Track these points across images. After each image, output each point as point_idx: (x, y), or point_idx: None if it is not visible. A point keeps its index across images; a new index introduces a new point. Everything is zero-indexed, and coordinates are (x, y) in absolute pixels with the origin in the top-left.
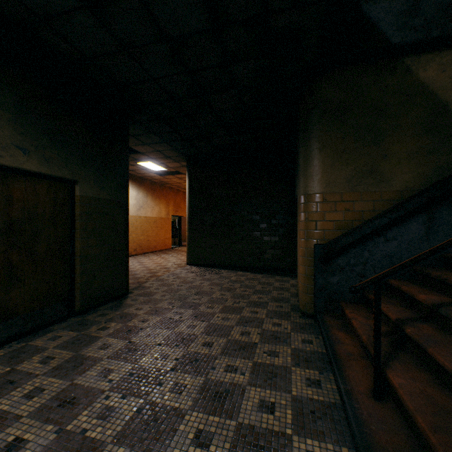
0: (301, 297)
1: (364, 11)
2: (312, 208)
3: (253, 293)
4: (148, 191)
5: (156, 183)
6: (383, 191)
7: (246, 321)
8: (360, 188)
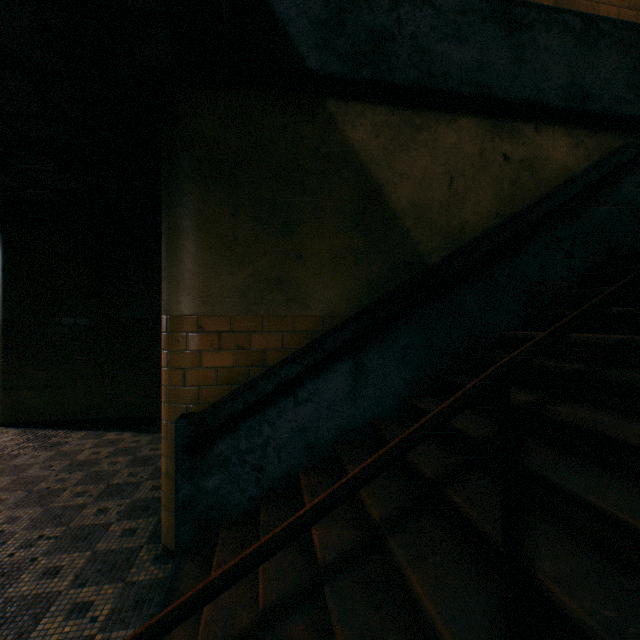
0: (162, 517)
1: None
2: (178, 344)
3: (96, 498)
4: None
5: None
6: (297, 316)
7: (0, 622)
8: (262, 310)
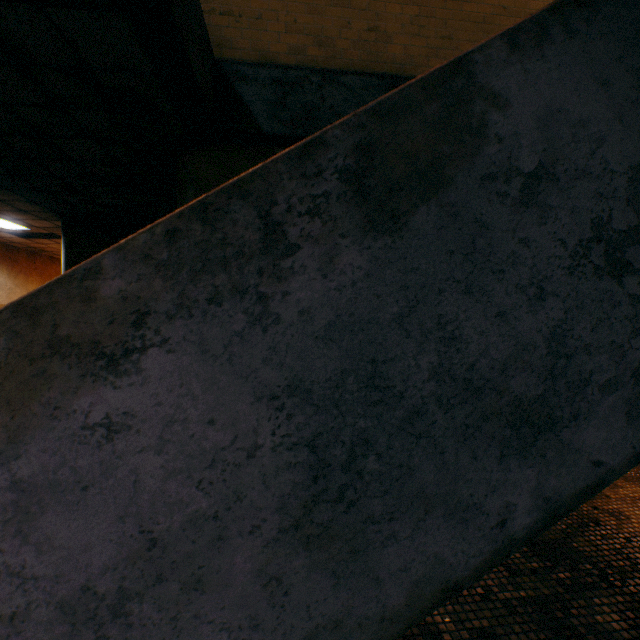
0: None
1: (237, 89)
2: None
3: None
4: (0, 262)
5: (19, 249)
6: None
7: None
8: None
